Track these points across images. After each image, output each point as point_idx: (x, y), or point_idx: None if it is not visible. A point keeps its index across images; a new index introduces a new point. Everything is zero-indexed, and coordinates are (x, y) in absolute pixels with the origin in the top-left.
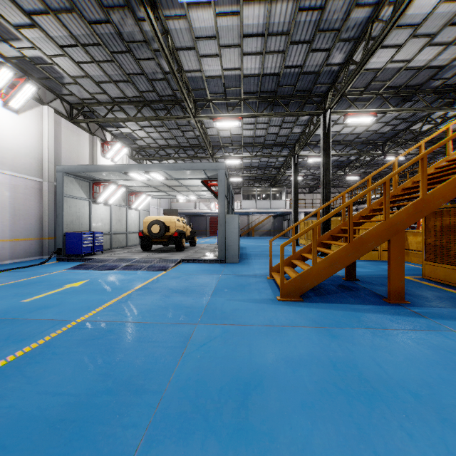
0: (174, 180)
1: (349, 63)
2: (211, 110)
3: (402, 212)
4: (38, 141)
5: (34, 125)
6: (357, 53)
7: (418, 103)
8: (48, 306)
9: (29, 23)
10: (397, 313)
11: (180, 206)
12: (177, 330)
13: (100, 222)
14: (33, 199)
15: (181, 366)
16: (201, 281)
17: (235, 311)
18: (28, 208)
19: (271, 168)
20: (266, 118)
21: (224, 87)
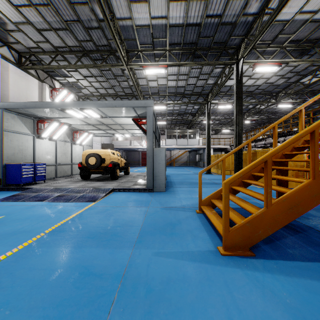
0: (109, 118)
1: (264, 13)
2: (141, 61)
3: None
4: None
5: None
6: (272, 2)
7: (312, 57)
8: None
9: None
10: None
11: (119, 143)
12: None
13: (45, 155)
14: None
15: None
16: (127, 218)
17: (167, 285)
18: None
19: (188, 114)
20: (186, 70)
21: (152, 38)
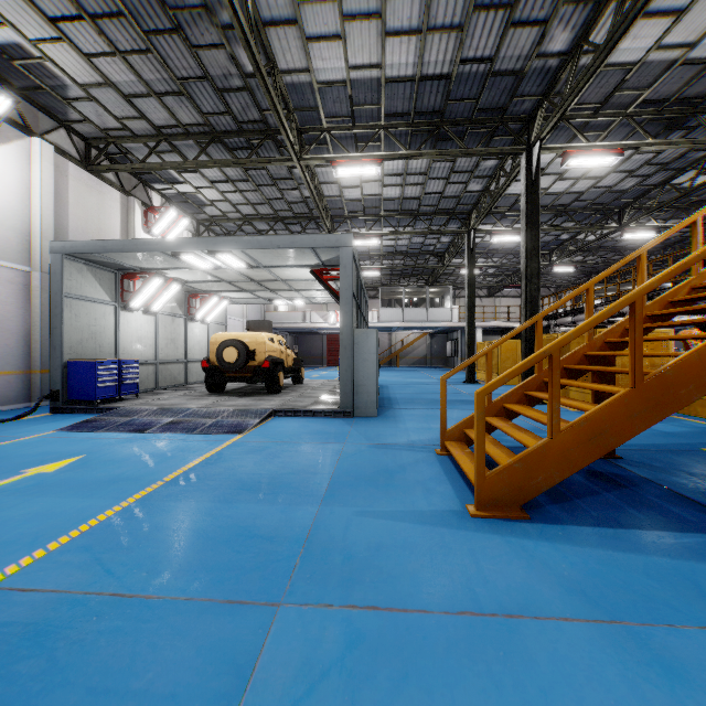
0: (264, 269)
1: (580, 51)
2: (328, 150)
3: None
4: (23, 200)
5: (15, 170)
6: (596, 29)
7: (693, 134)
8: None
9: None
10: None
11: (280, 317)
12: (222, 635)
13: (137, 343)
14: (12, 303)
15: None
16: (306, 460)
17: (377, 551)
18: (2, 318)
19: (429, 255)
20: (423, 165)
21: (351, 105)
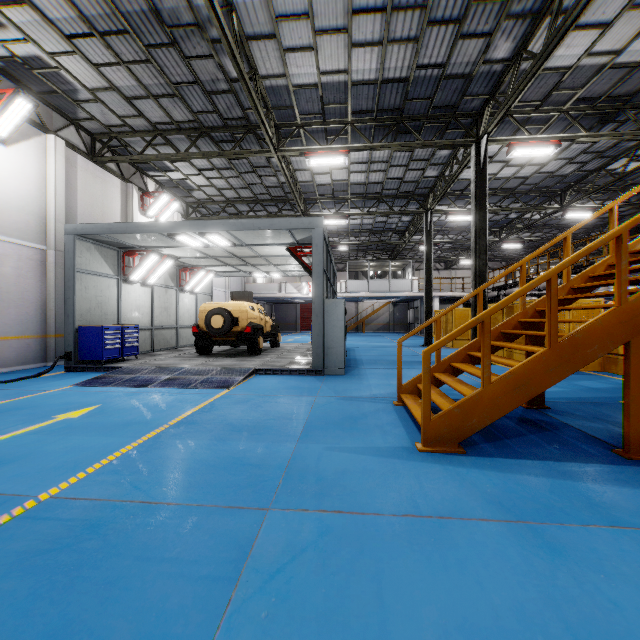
0: (246, 247)
1: (521, 58)
2: (302, 142)
3: None
4: (40, 188)
5: (33, 163)
6: (534, 39)
7: (623, 126)
8: (4, 461)
9: None
10: None
11: (258, 288)
12: (227, 527)
13: (136, 311)
14: (31, 277)
15: None
16: (284, 409)
17: (342, 475)
18: (23, 290)
19: (391, 232)
20: (385, 154)
21: (322, 104)
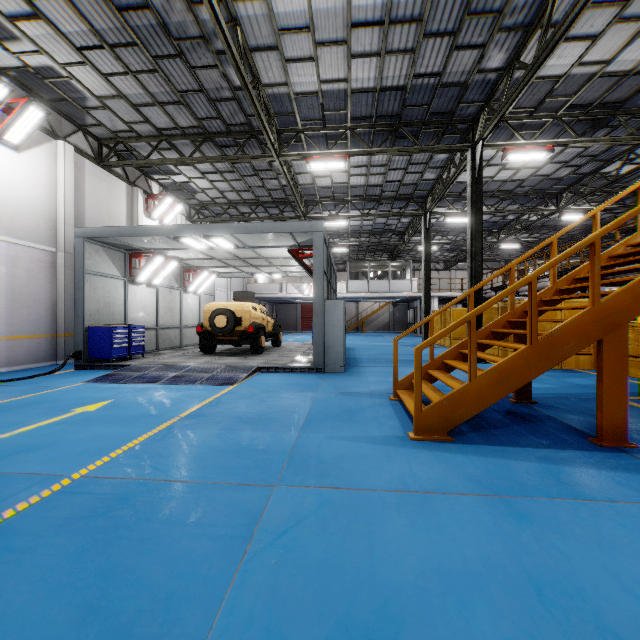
0: (249, 249)
1: (514, 68)
2: (303, 147)
3: (622, 293)
4: (50, 192)
5: (44, 168)
6: (526, 50)
7: (616, 131)
8: (34, 447)
9: (29, 12)
10: (623, 468)
11: (260, 288)
12: (240, 500)
13: (141, 312)
14: (41, 278)
15: (238, 586)
16: (287, 404)
17: (340, 459)
18: (34, 291)
19: (391, 233)
20: (384, 158)
21: (323, 110)
